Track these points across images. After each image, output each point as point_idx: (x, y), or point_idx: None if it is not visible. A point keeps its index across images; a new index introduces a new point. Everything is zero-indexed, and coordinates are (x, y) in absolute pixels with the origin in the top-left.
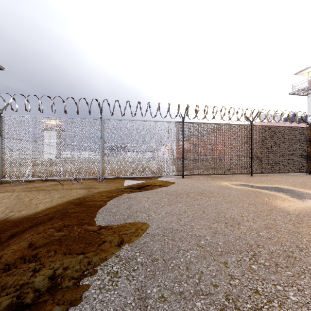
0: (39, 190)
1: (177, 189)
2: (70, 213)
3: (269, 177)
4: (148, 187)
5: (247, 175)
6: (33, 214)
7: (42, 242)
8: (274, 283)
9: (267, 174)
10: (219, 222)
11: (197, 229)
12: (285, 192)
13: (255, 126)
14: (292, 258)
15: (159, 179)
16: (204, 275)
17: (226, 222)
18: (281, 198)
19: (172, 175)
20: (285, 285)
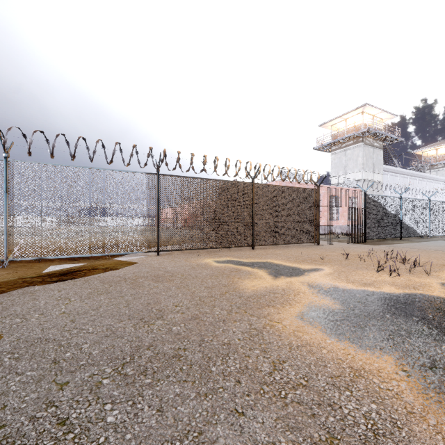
0: None
1: (128, 273)
2: None
3: (272, 249)
4: (81, 272)
5: (250, 248)
6: None
7: None
8: (108, 401)
9: (273, 246)
10: (133, 319)
11: (83, 334)
12: (268, 268)
13: (258, 184)
14: (177, 358)
15: (118, 258)
16: (2, 411)
17: (143, 318)
18: (255, 276)
19: (140, 252)
20: (121, 401)
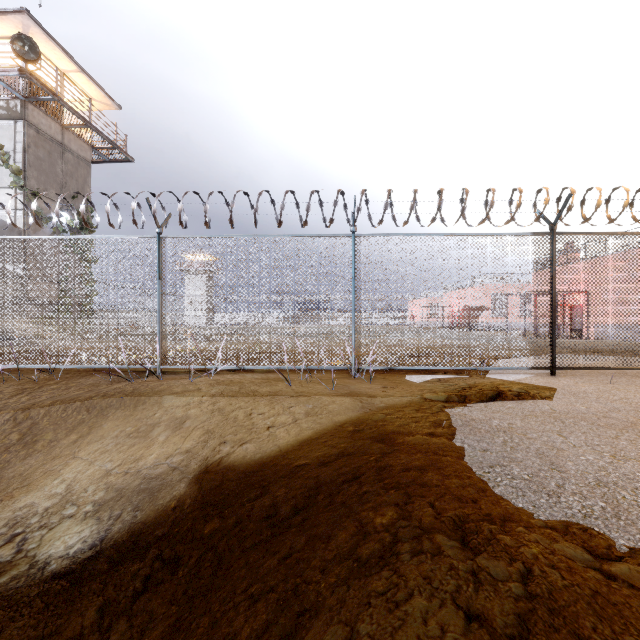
0: (249, 394)
1: (600, 410)
2: (401, 471)
3: None
4: (505, 399)
5: None
6: (276, 457)
7: (502, 610)
8: None
9: None
10: None
11: None
12: None
13: None
14: None
15: (489, 375)
16: None
17: None
18: None
19: (523, 368)
20: None
